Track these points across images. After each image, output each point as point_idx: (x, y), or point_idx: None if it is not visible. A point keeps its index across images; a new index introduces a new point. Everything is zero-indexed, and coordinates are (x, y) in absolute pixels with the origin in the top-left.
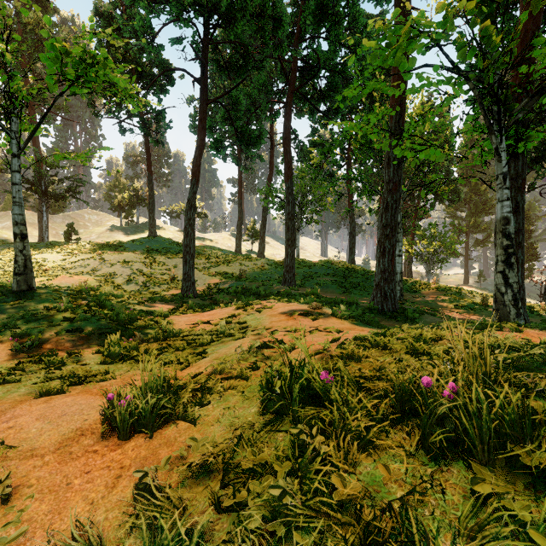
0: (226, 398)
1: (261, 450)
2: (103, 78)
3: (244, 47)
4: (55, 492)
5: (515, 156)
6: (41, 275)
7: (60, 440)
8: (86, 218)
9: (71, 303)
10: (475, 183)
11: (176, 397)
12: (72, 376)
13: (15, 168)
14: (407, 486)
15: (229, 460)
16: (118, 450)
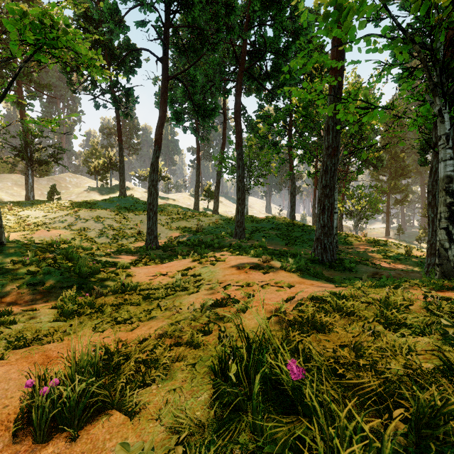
0: (173, 375)
1: None
2: (64, 44)
3: (200, 31)
4: None
5: None
6: (23, 229)
7: None
8: (67, 181)
9: (38, 256)
10: (395, 152)
11: (115, 374)
12: (18, 337)
13: None
14: None
15: None
16: None
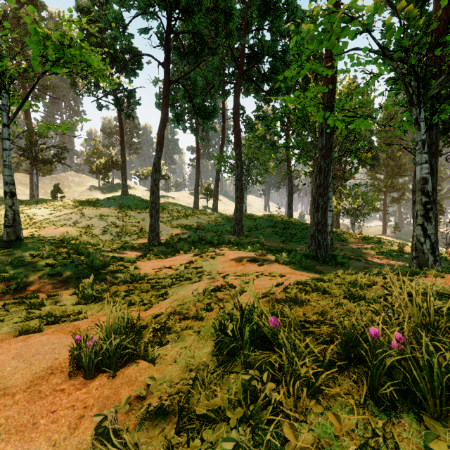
0: (183, 338)
1: (214, 393)
2: (79, 59)
3: (200, 36)
4: (21, 433)
5: (430, 126)
6: (31, 226)
7: (31, 379)
8: (70, 180)
9: (53, 251)
10: (392, 151)
11: (138, 338)
12: (50, 316)
13: (5, 136)
14: (359, 440)
15: (184, 404)
16: (83, 388)
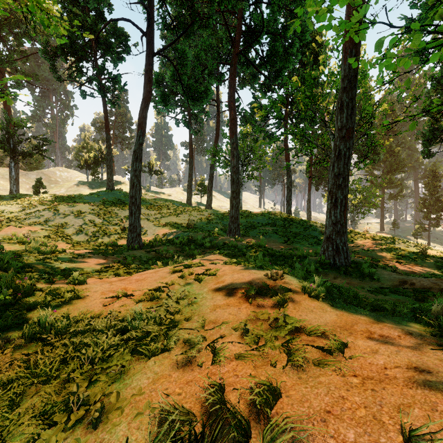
0: None
1: None
2: None
3: (190, 2)
4: None
5: None
6: None
7: None
8: (57, 175)
9: None
10: (390, 146)
11: None
12: None
13: None
14: None
15: None
16: None
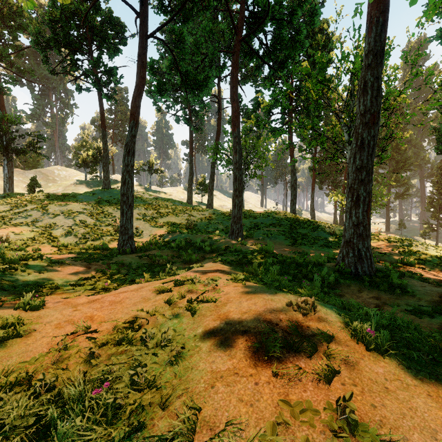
0: None
1: None
2: None
3: None
4: None
5: None
6: None
7: None
8: (56, 174)
9: None
10: (396, 144)
11: None
12: None
13: None
14: None
15: None
16: None
